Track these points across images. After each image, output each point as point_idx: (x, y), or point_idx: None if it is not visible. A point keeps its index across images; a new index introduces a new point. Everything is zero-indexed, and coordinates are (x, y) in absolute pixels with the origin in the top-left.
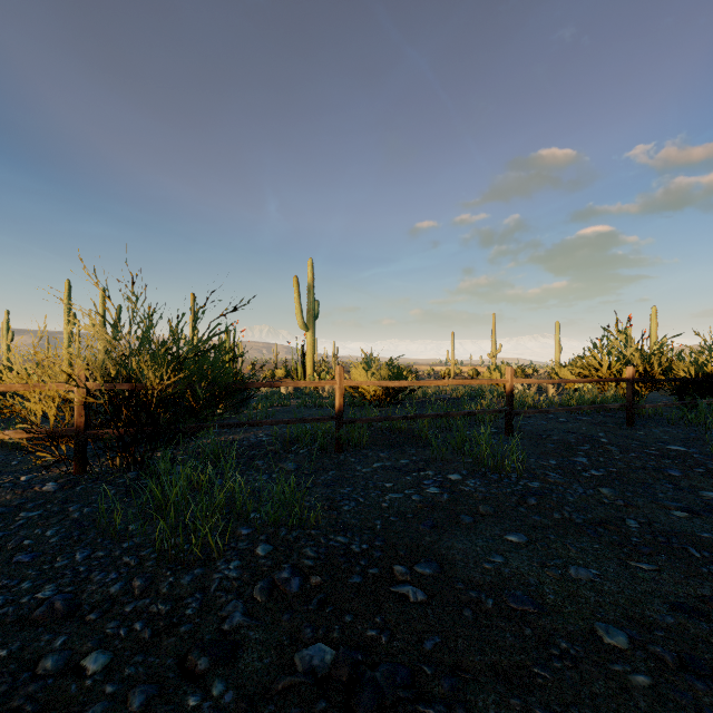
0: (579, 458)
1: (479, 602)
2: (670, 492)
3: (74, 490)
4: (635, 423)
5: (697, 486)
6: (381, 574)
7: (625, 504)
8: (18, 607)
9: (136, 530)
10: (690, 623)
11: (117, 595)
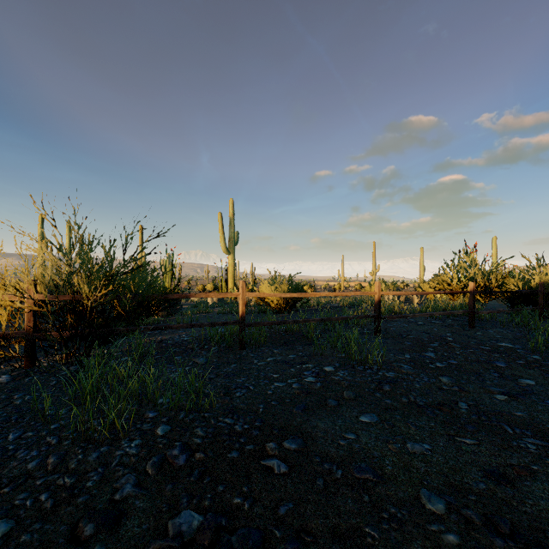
0: (429, 353)
1: (331, 472)
2: (495, 380)
3: (23, 381)
4: (475, 326)
5: (518, 374)
6: (255, 449)
7: (459, 389)
8: None
9: (65, 414)
10: (498, 488)
11: (33, 470)
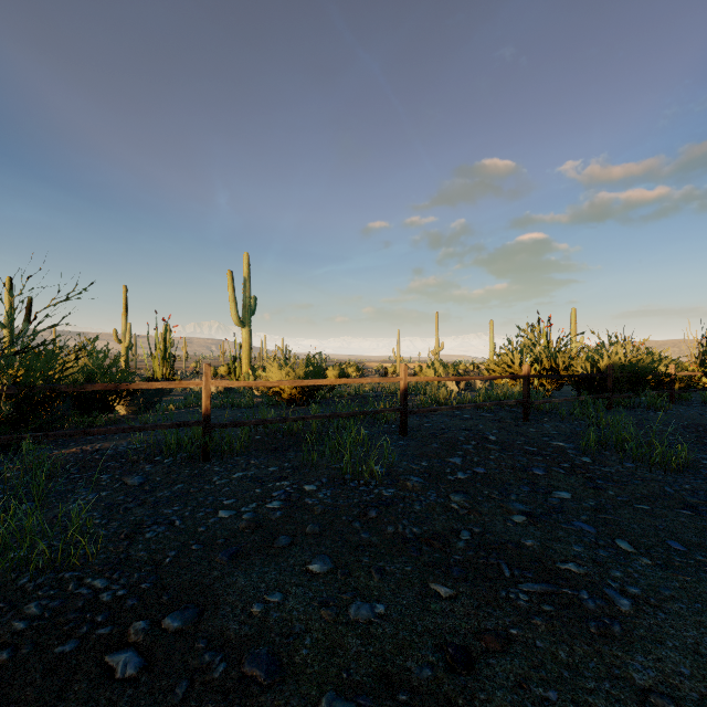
0: (455, 459)
1: (208, 669)
2: (524, 494)
3: None
4: (531, 419)
5: (555, 485)
6: (110, 634)
7: (469, 511)
8: None
9: None
10: (448, 675)
11: None
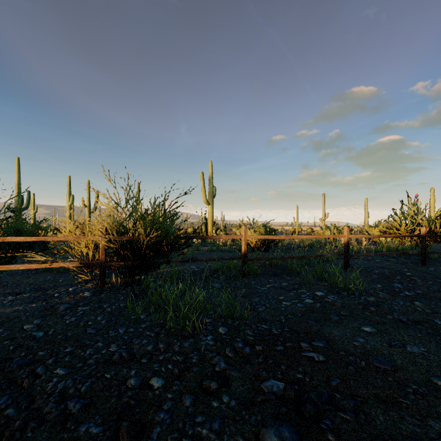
0: (396, 284)
1: (356, 362)
2: None
3: (101, 296)
4: (427, 263)
5: None
6: (294, 345)
7: (432, 311)
8: (102, 355)
9: (145, 318)
10: None
11: (152, 351)
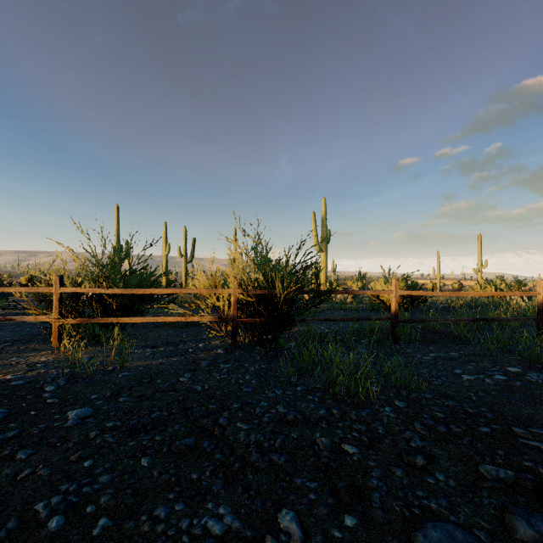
0: None
1: None
2: None
3: (235, 354)
4: None
5: None
6: (503, 429)
7: None
8: (274, 414)
9: (296, 382)
10: None
11: (325, 416)
